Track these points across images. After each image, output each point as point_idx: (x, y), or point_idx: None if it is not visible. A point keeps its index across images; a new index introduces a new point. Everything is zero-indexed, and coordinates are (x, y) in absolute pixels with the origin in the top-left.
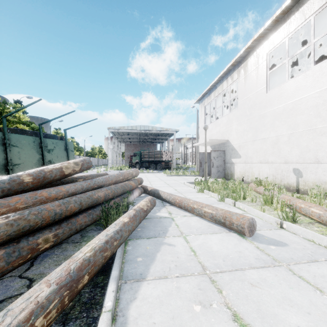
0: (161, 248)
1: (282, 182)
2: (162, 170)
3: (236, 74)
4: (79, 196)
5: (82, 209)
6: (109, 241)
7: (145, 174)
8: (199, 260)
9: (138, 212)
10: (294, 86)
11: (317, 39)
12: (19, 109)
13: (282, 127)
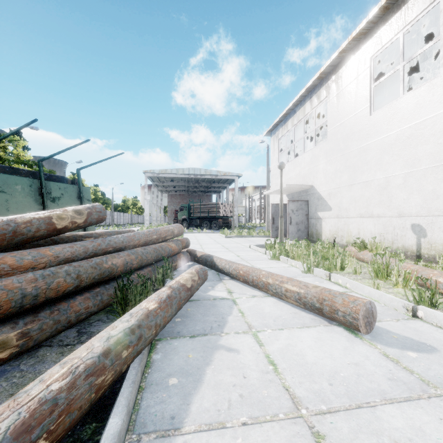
0: (213, 356)
1: (395, 244)
2: (218, 229)
3: (325, 91)
4: (76, 264)
5: (82, 287)
6: (112, 352)
7: (195, 235)
8: (285, 384)
9: (176, 292)
10: (412, 102)
11: None
12: (5, 136)
13: (395, 165)
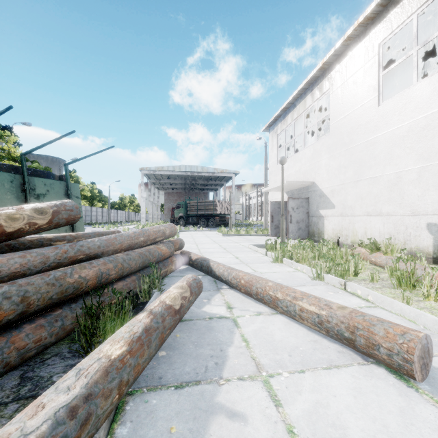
0: (208, 429)
1: (407, 245)
2: (215, 227)
3: (327, 83)
4: (23, 282)
5: (31, 312)
6: None
7: (191, 233)
8: None
9: (158, 319)
10: (428, 89)
11: None
12: None
13: (407, 158)
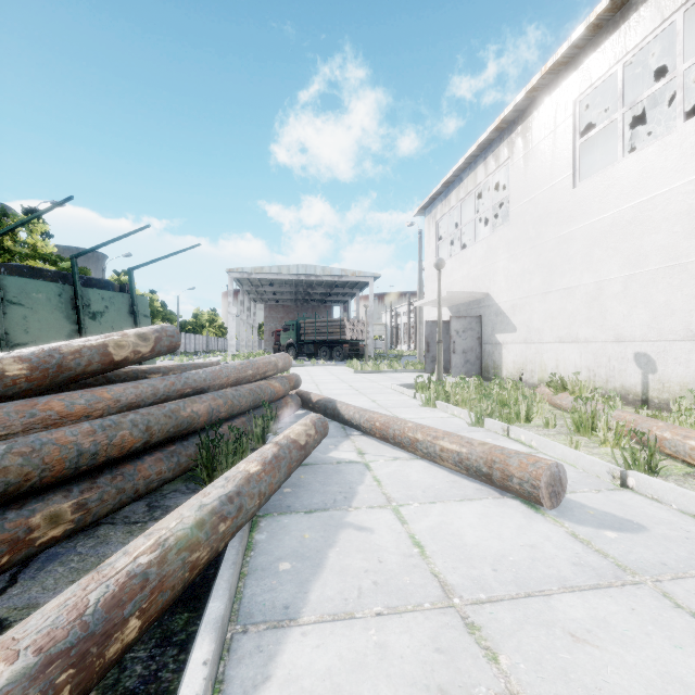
0: (338, 536)
1: (610, 383)
2: (344, 361)
3: (506, 150)
4: (145, 411)
5: (152, 443)
6: (206, 523)
7: (307, 369)
8: (433, 569)
9: (285, 450)
10: (636, 169)
11: (689, 62)
12: (24, 221)
13: (610, 263)
